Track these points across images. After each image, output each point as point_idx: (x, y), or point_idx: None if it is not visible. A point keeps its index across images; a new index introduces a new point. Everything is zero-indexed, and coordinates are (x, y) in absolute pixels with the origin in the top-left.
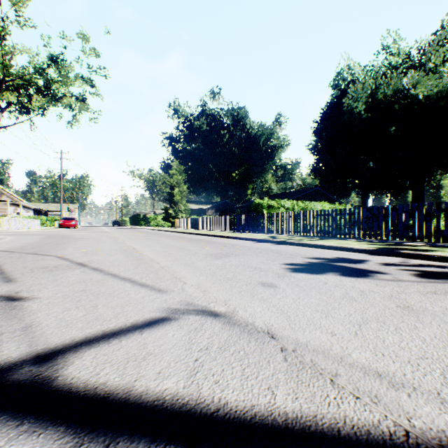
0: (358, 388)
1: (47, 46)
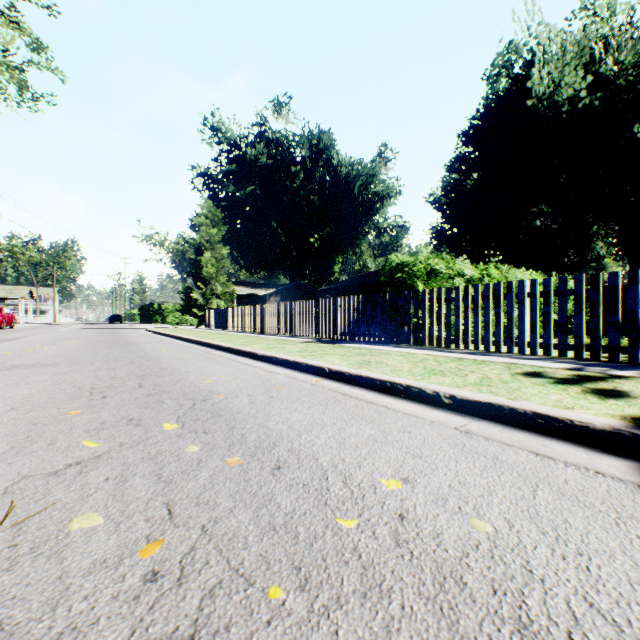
0: None
1: None
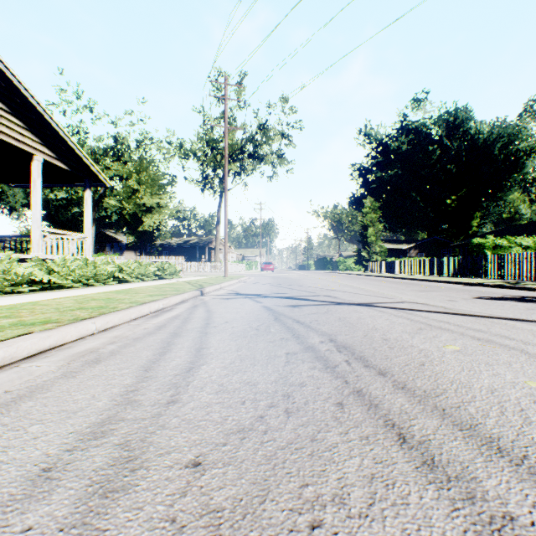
0: (464, 312)
1: (256, 117)
